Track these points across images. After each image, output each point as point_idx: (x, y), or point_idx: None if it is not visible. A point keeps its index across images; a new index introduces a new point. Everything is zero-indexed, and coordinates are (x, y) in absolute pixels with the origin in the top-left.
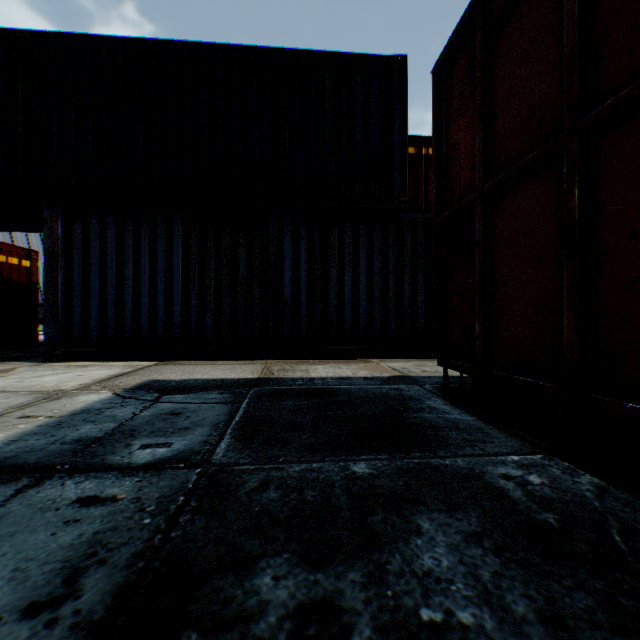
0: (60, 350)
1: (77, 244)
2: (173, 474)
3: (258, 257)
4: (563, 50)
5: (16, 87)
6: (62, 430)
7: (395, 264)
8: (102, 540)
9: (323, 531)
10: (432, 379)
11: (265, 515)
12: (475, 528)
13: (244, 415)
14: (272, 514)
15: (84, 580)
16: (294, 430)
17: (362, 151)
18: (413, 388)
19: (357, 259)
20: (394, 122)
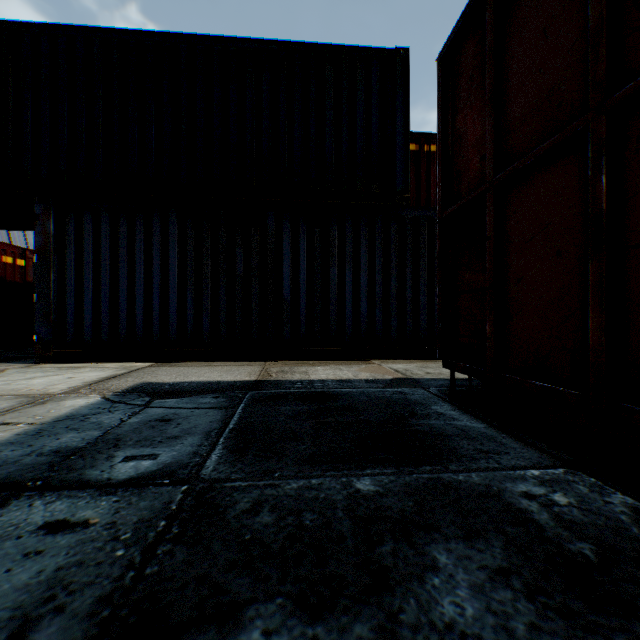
0: (52, 351)
1: (70, 242)
2: (156, 492)
3: (256, 255)
4: (588, 23)
5: (7, 80)
6: (41, 439)
7: (397, 263)
8: (64, 579)
9: (323, 567)
10: (437, 382)
11: (257, 545)
12: (500, 562)
13: (239, 422)
14: (265, 544)
15: (34, 636)
16: (292, 439)
17: (363, 146)
18: (417, 391)
19: (358, 257)
20: (396, 117)
